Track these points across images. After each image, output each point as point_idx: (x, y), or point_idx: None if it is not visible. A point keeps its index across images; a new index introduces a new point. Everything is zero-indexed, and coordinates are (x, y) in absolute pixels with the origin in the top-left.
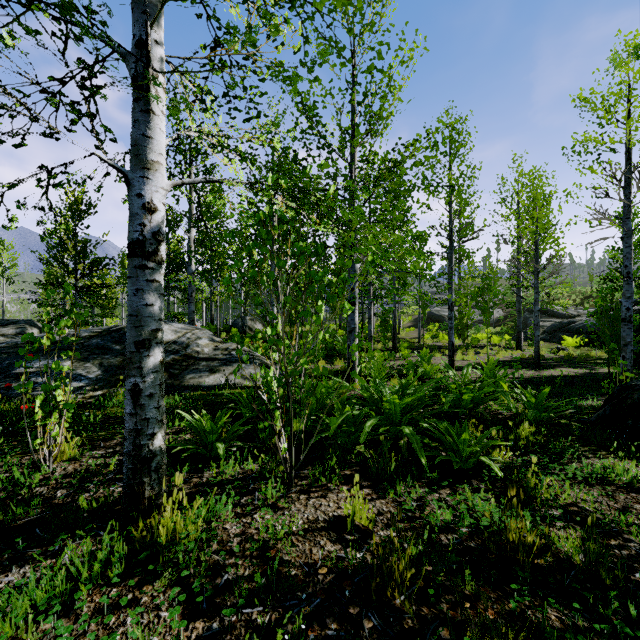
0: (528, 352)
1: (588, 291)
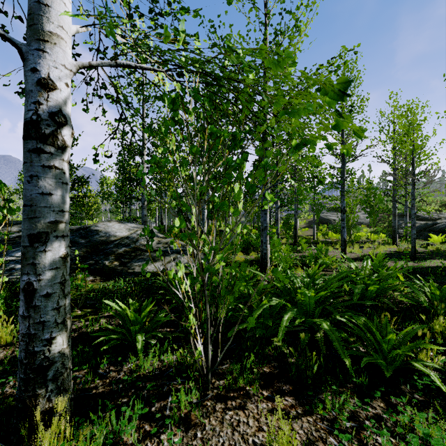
0: (402, 247)
1: (444, 200)
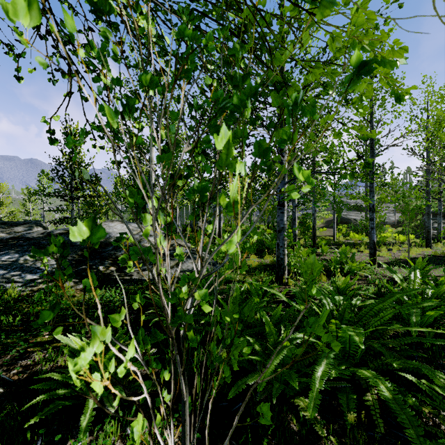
0: (437, 250)
1: None
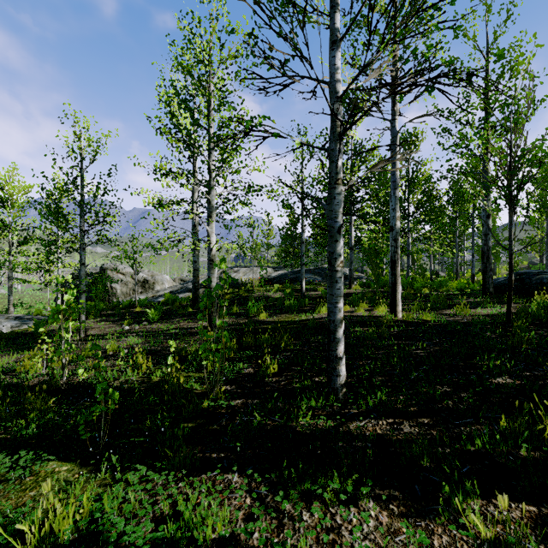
0: None
1: None
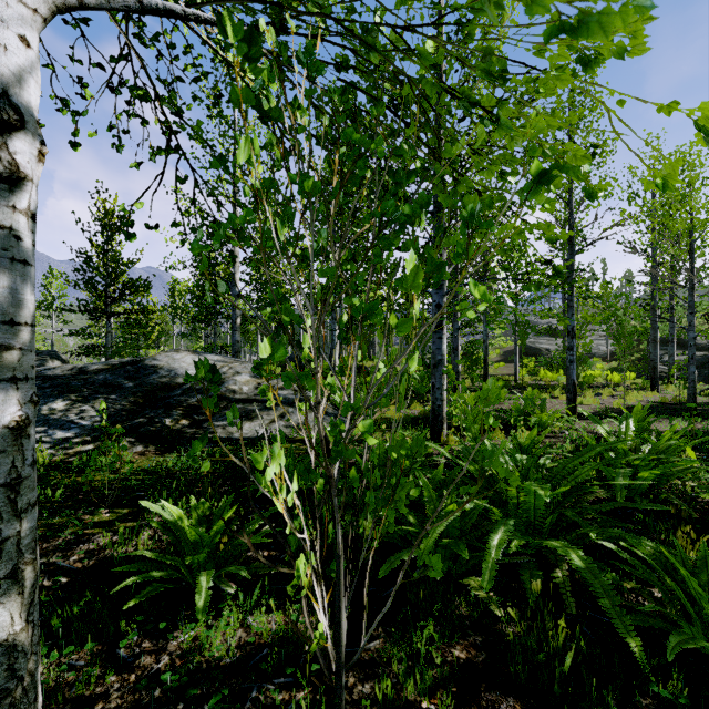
0: (667, 394)
1: None
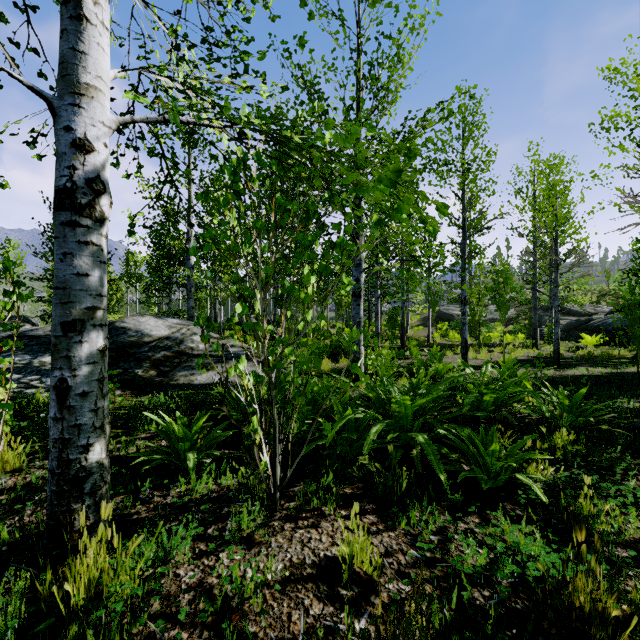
0: (544, 351)
1: (604, 289)
